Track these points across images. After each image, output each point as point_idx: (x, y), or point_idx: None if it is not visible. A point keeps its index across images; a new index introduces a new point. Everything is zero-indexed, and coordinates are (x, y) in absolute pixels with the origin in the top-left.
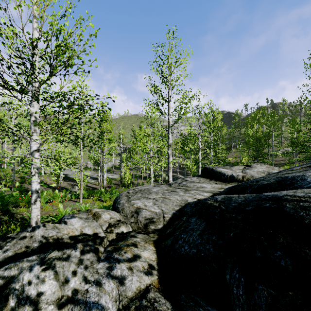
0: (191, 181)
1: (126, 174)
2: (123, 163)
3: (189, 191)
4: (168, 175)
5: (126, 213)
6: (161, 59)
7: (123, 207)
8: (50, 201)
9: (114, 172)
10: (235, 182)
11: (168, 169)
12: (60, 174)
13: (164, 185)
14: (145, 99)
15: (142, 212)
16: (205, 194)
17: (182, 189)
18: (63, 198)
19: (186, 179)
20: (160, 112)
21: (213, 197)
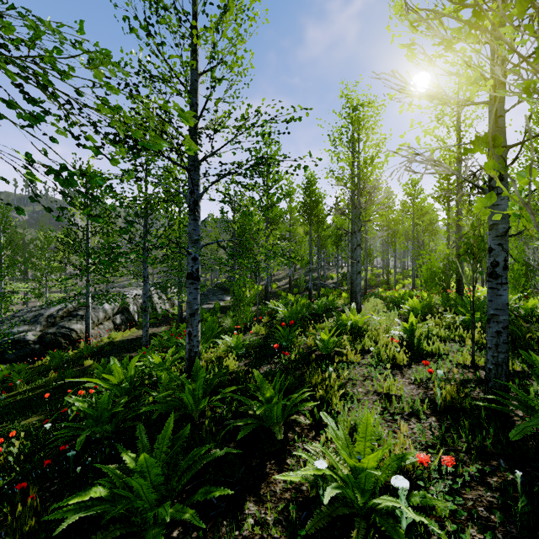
0: None
1: None
2: None
3: None
4: None
5: None
6: None
7: None
8: None
9: None
10: None
11: None
12: None
13: None
14: None
15: None
16: None
17: None
18: None
19: None
20: None
21: None
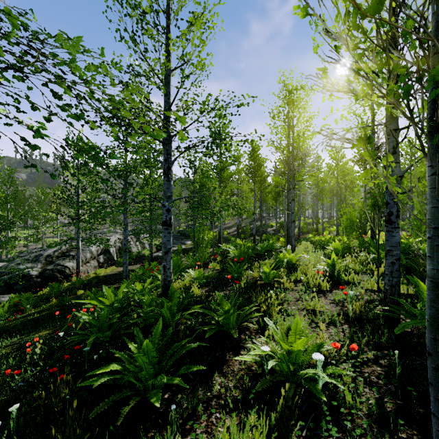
0: None
1: None
2: None
3: None
4: None
5: None
6: None
7: None
8: None
9: None
10: None
11: None
12: None
13: None
14: None
15: None
16: None
17: None
18: None
19: None
20: None
21: None
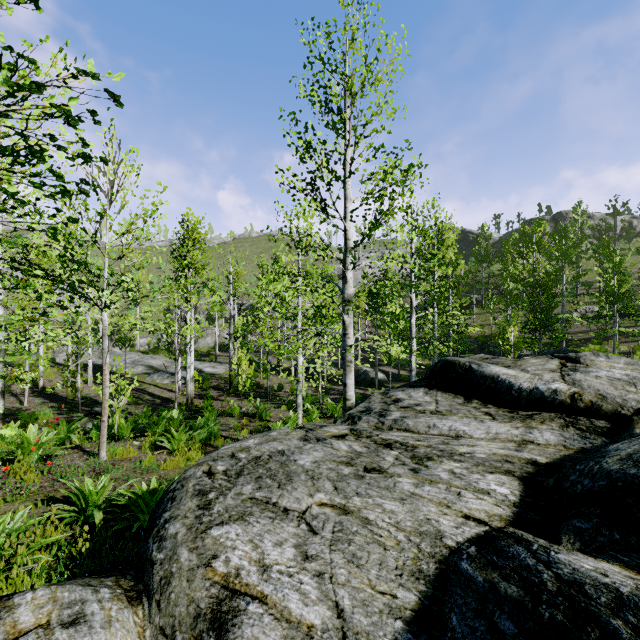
0: (414, 407)
1: (241, 368)
2: (236, 339)
3: (427, 464)
4: (345, 382)
5: (171, 613)
6: (324, 63)
7: (169, 571)
8: (12, 459)
9: (219, 359)
10: (551, 413)
11: (344, 366)
12: (78, 369)
13: (335, 426)
14: (280, 170)
15: (242, 625)
16: (495, 488)
17: (399, 449)
18: (54, 447)
19: (396, 396)
20: (321, 209)
21: (639, 603)
